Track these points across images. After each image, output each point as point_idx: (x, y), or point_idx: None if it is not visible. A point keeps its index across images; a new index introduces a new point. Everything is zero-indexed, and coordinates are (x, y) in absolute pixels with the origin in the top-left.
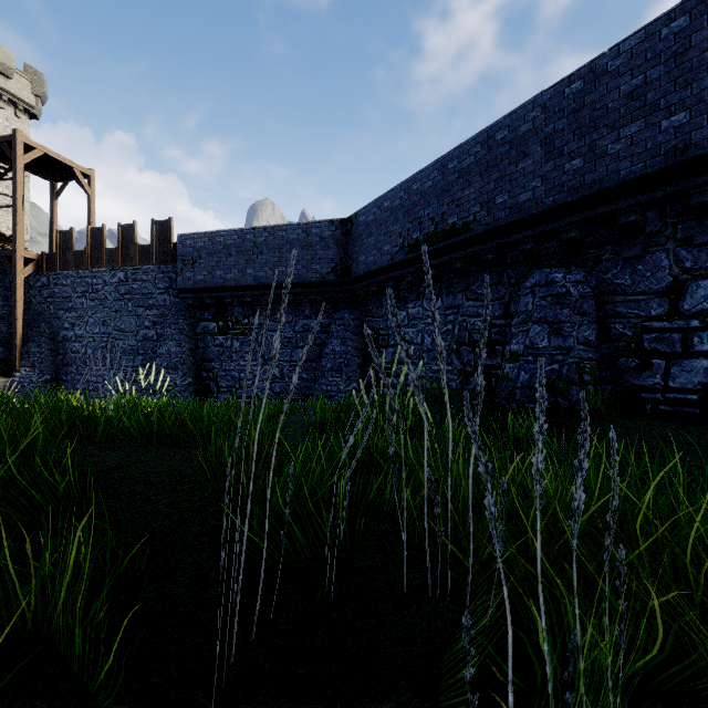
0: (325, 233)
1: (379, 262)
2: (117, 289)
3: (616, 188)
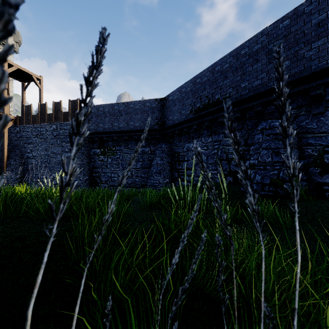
0: (153, 105)
1: (180, 119)
2: (52, 133)
3: (309, 76)
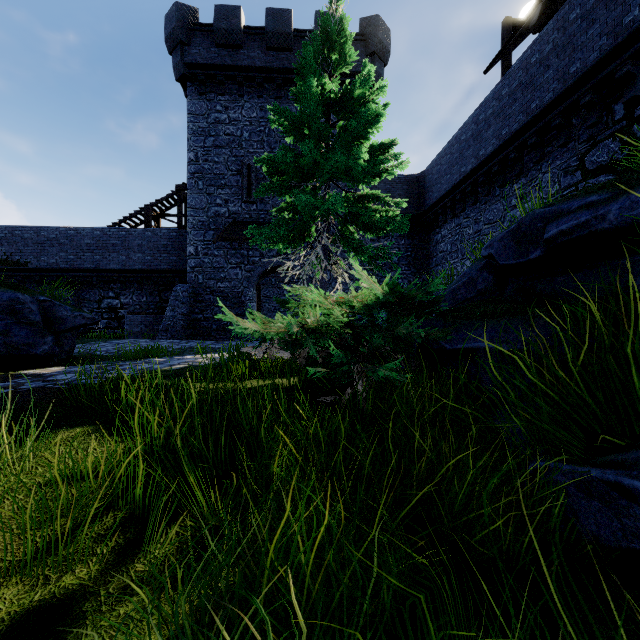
0: None
1: None
2: None
3: (84, 270)
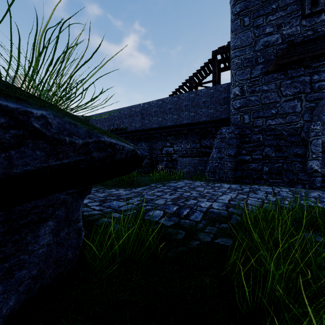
0: None
1: None
2: None
3: (153, 129)
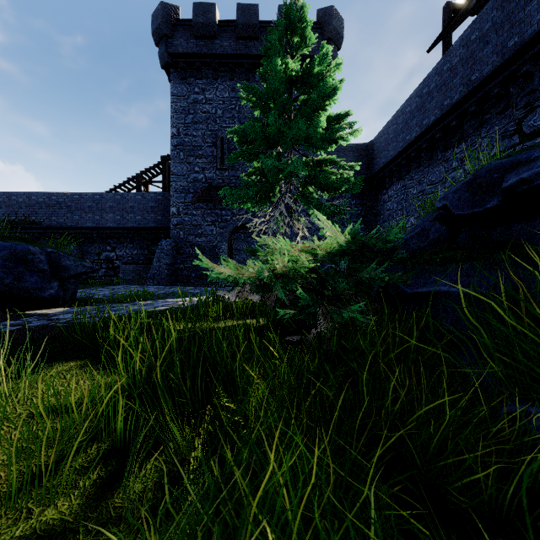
0: None
1: None
2: None
3: (86, 228)
